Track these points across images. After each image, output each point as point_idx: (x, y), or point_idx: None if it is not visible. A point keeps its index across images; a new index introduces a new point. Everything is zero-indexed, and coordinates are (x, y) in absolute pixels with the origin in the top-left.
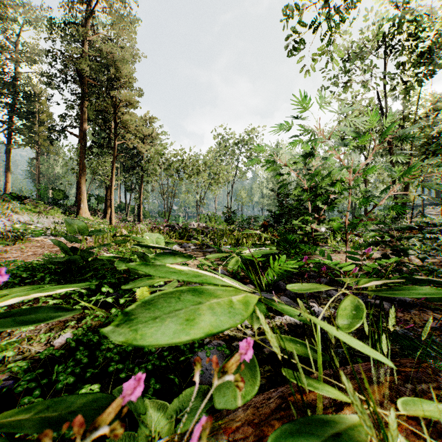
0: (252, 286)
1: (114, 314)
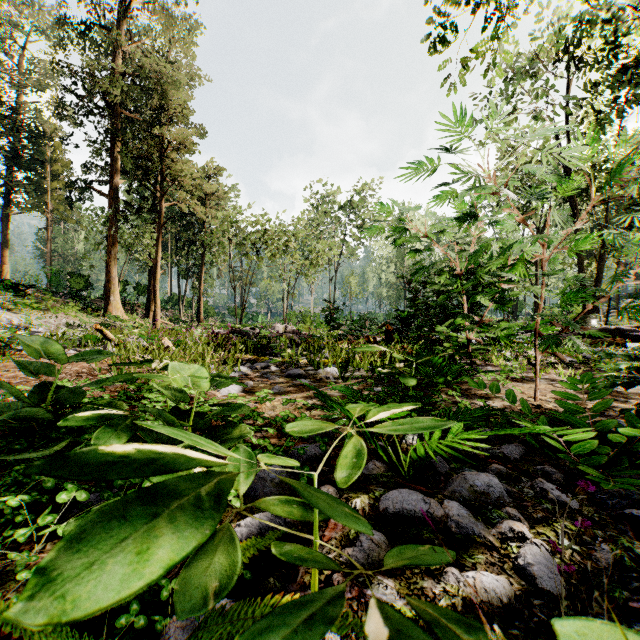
0: (380, 465)
1: None
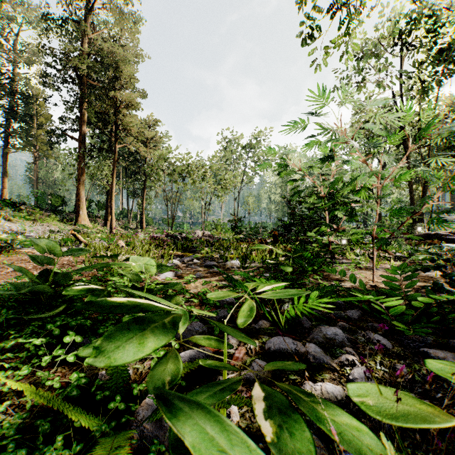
0: (267, 322)
1: (73, 385)
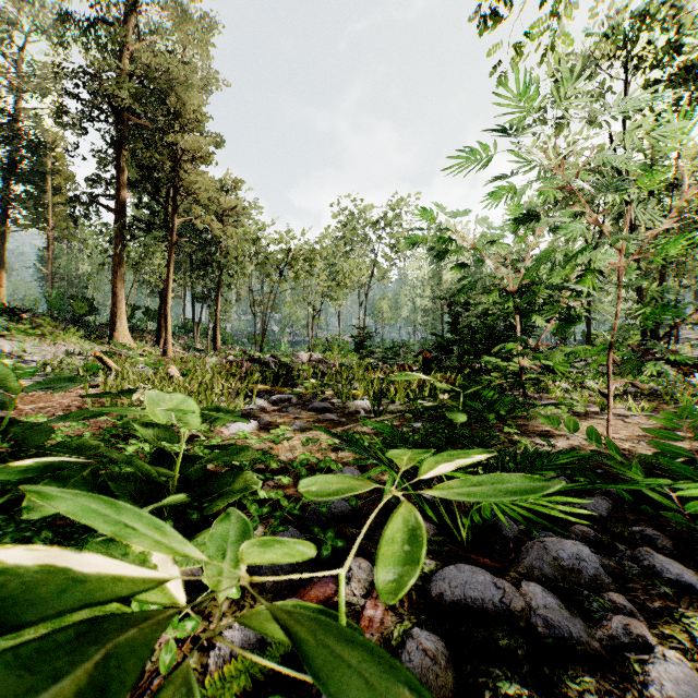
0: (428, 526)
1: None
